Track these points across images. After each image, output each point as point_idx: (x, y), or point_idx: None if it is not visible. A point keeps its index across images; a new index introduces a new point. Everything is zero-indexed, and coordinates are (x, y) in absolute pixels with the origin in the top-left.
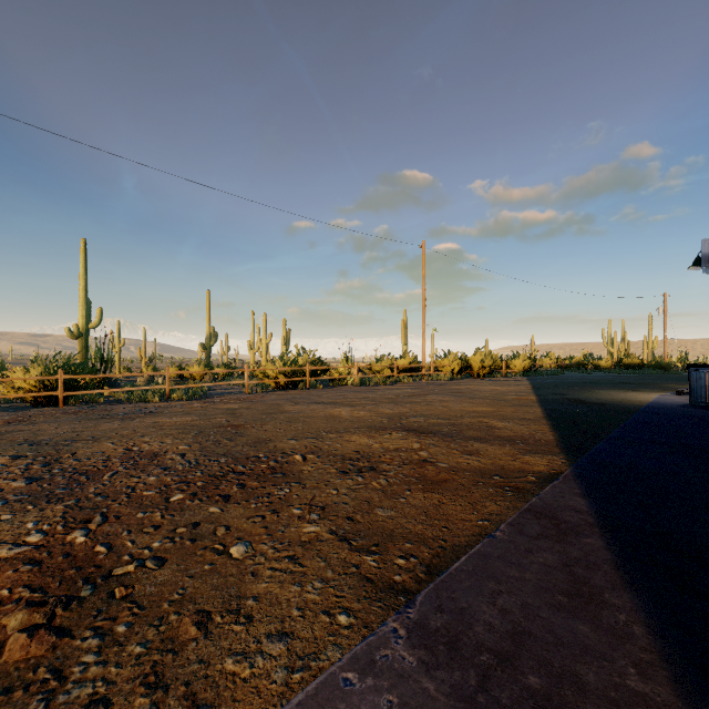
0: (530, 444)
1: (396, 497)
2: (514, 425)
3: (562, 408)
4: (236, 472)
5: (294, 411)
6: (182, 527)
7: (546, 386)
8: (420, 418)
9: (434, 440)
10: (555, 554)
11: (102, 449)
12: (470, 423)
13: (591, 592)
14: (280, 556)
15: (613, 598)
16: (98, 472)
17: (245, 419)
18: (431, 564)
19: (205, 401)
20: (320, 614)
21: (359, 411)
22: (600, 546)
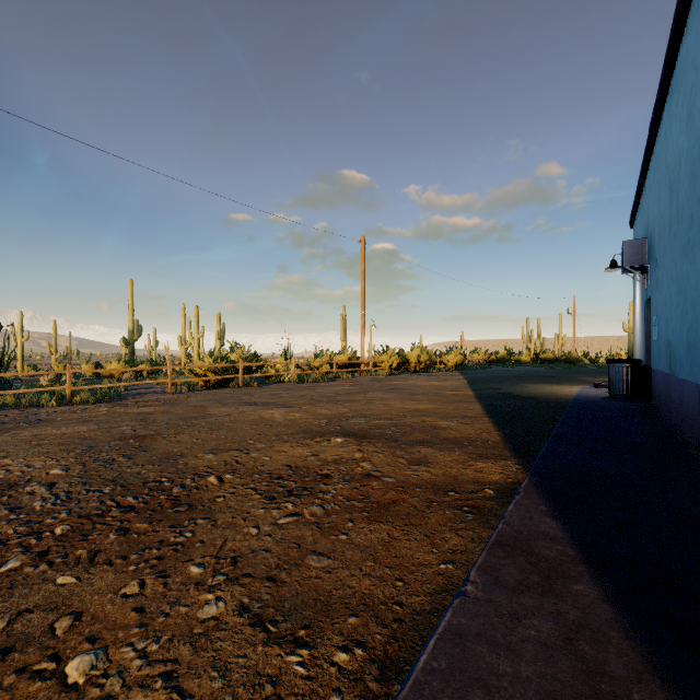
0: (478, 447)
1: (334, 534)
2: (459, 425)
3: (500, 403)
4: (122, 507)
5: (219, 414)
6: None
7: (480, 380)
8: (361, 419)
9: (378, 446)
10: (548, 619)
11: None
12: (413, 423)
13: (614, 692)
14: (150, 674)
15: None
16: None
17: (157, 426)
18: (386, 657)
19: (115, 404)
20: None
21: (294, 413)
22: (597, 597)
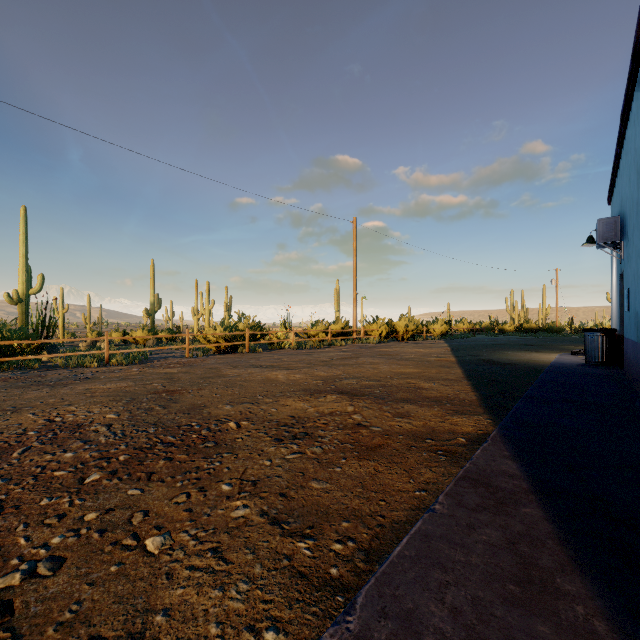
0: (455, 405)
1: (331, 467)
2: (439, 386)
3: (479, 368)
4: (165, 443)
5: (232, 375)
6: (92, 515)
7: (463, 348)
8: (353, 380)
9: (367, 402)
10: (498, 529)
11: (20, 421)
12: (399, 385)
13: (541, 576)
14: (202, 549)
15: (565, 584)
16: (8, 448)
17: (182, 384)
18: (370, 548)
19: (145, 366)
20: (243, 631)
21: (295, 374)
22: (540, 517)
